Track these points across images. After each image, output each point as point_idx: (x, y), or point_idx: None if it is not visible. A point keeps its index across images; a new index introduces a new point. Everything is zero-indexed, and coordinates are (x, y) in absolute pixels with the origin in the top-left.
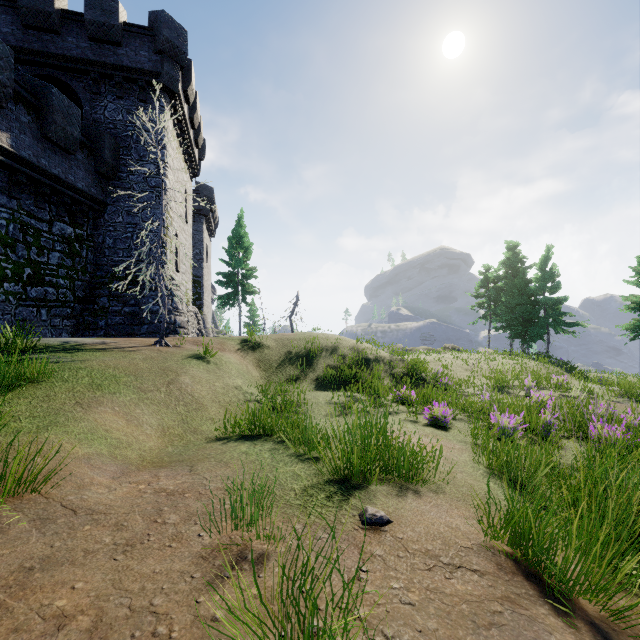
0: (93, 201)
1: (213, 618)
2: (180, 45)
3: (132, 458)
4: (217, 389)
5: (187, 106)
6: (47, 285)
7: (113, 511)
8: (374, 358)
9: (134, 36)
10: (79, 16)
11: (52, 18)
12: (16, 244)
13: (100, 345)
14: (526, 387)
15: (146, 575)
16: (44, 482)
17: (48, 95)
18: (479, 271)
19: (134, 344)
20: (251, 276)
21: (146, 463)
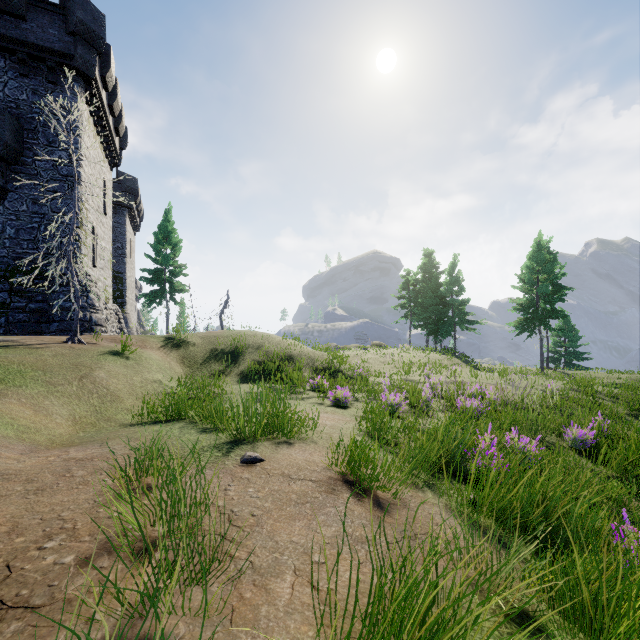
0: None
1: (109, 517)
2: (97, 29)
3: (41, 441)
4: (135, 383)
5: (106, 92)
6: None
7: (23, 473)
8: (298, 353)
9: (41, 12)
10: None
11: None
12: None
13: (1, 342)
14: (425, 375)
15: (55, 503)
16: None
17: None
18: (401, 275)
19: (42, 341)
20: (180, 273)
21: (56, 445)
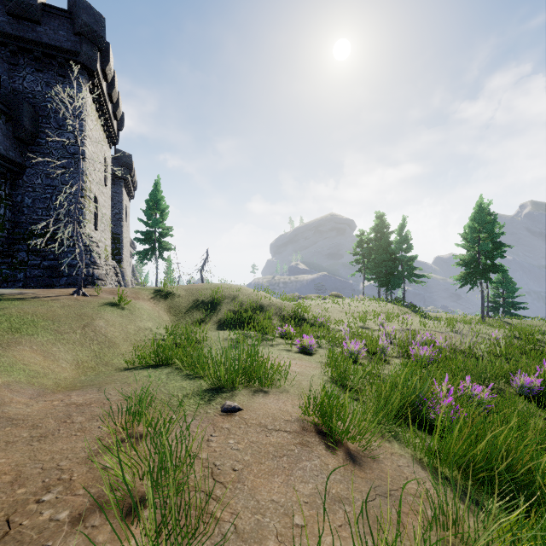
0: (11, 163)
1: (103, 468)
2: (98, 30)
3: (48, 385)
4: (129, 330)
5: (106, 83)
6: None
7: (30, 418)
8: (268, 303)
9: (53, 16)
10: None
11: None
12: None
13: (19, 295)
14: (379, 323)
15: (55, 451)
16: None
17: None
18: (356, 234)
19: (52, 294)
20: (167, 234)
21: (61, 388)
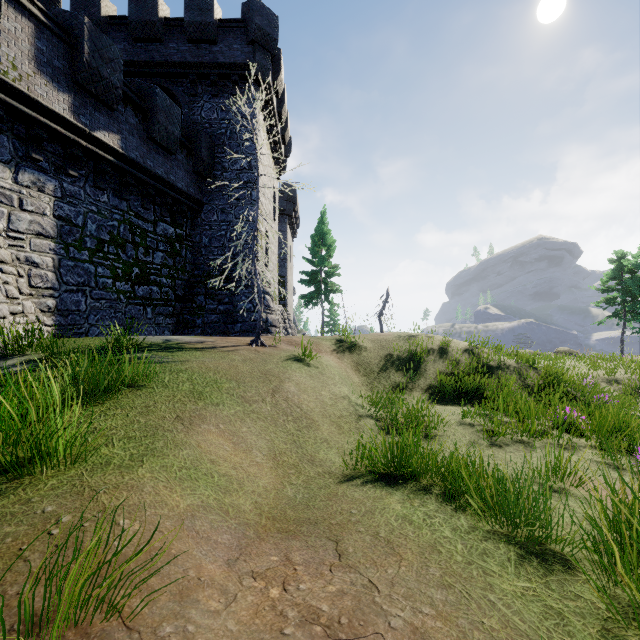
0: (191, 201)
1: None
2: (271, 32)
3: (246, 510)
4: (324, 399)
5: (275, 100)
6: (152, 284)
7: None
8: (496, 365)
9: (228, 31)
10: (179, 21)
11: (156, 27)
12: (126, 244)
13: (199, 344)
14: None
15: None
16: (129, 580)
17: (152, 96)
18: (608, 259)
19: (231, 343)
20: (334, 274)
21: (265, 519)
